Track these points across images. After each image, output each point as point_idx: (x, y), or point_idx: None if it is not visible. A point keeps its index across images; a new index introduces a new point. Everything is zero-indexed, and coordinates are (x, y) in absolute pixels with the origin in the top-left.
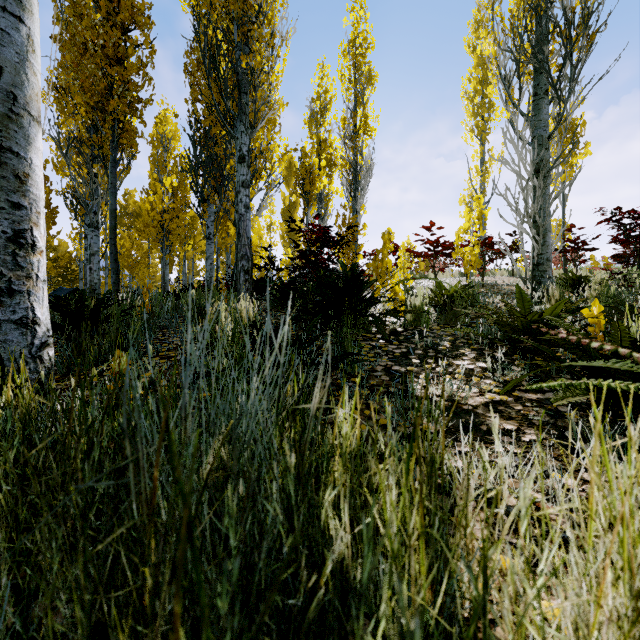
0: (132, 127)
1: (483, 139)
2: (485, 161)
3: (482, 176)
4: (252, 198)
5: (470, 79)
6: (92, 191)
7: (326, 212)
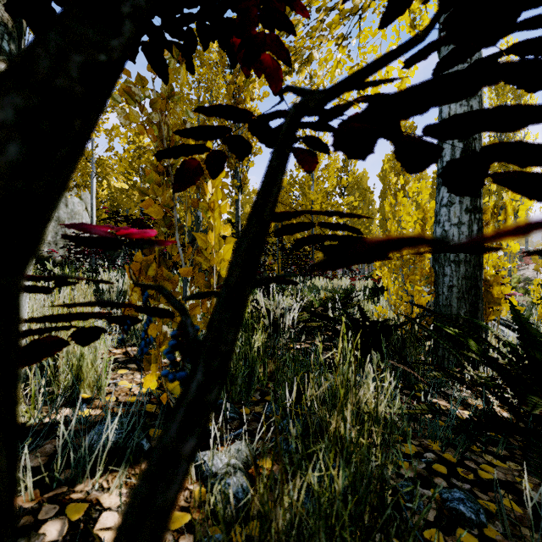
0: None
1: None
2: None
3: None
4: None
5: None
6: None
7: None
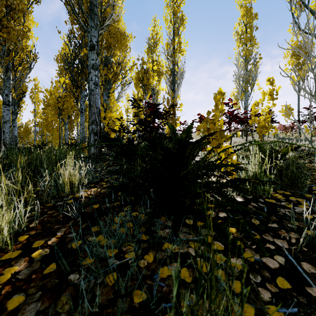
0: (11, 25)
1: (247, 58)
2: (248, 71)
3: (246, 79)
4: (113, 91)
5: (239, 23)
6: (4, 81)
7: (157, 101)
